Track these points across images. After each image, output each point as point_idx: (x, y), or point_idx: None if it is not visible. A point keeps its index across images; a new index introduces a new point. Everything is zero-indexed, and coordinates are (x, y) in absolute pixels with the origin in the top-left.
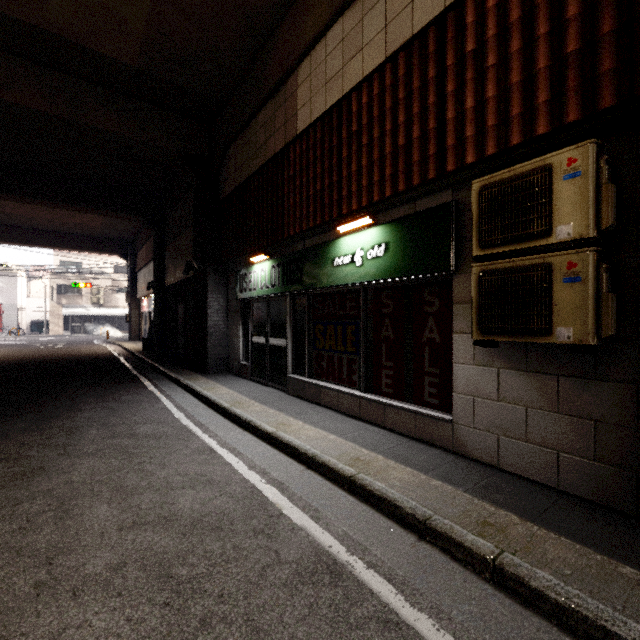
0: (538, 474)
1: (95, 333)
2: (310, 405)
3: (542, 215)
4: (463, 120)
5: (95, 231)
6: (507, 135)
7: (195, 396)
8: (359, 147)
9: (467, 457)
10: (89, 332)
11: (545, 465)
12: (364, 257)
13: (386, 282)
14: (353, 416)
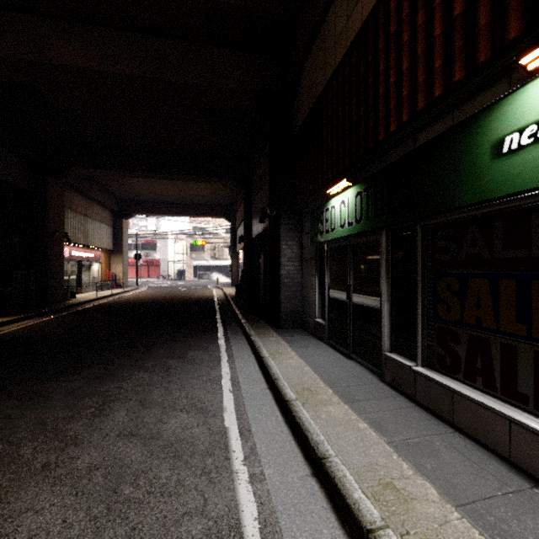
0: None
1: (212, 279)
2: (432, 422)
3: None
4: None
5: (207, 200)
6: None
7: (259, 362)
8: None
9: None
10: (209, 278)
11: None
12: None
13: None
14: None
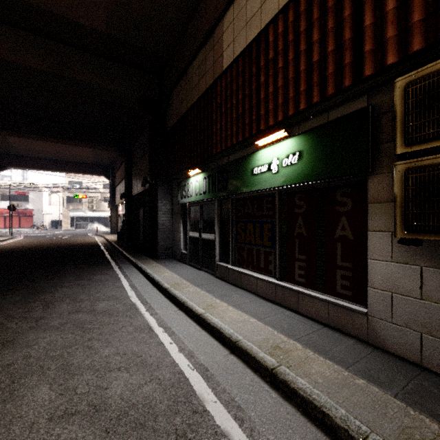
0: None
1: (90, 228)
2: (233, 288)
3: None
4: (383, 23)
5: (88, 160)
6: (438, 26)
7: (146, 277)
8: (275, 71)
9: (384, 350)
10: (86, 228)
11: None
12: (279, 165)
13: (299, 186)
14: (269, 299)
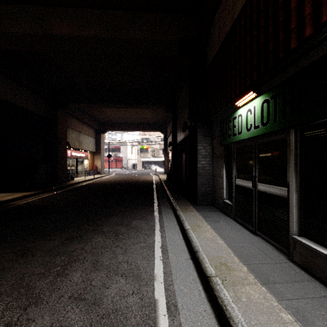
0: None
1: (153, 169)
2: None
3: None
4: None
5: (149, 120)
6: None
7: (182, 233)
8: None
9: None
10: (151, 169)
11: None
12: None
13: None
14: None
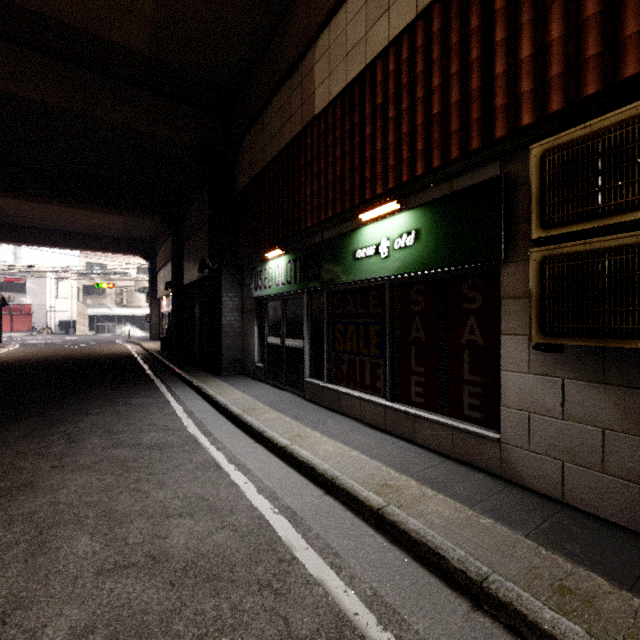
0: (621, 515)
1: (118, 333)
2: (329, 413)
3: (634, 180)
4: (517, 73)
5: (116, 232)
6: (579, 84)
7: (207, 400)
8: (385, 122)
9: (520, 485)
10: (113, 332)
11: (631, 505)
12: (390, 247)
13: (416, 275)
14: (377, 427)
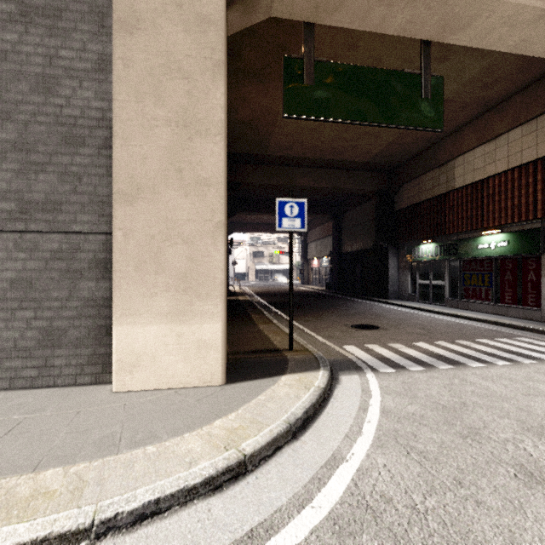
0: None
1: (270, 280)
2: (462, 310)
3: None
4: (544, 201)
5: None
6: None
7: (396, 306)
8: (493, 201)
9: None
10: (267, 280)
11: None
12: (495, 246)
13: (507, 256)
14: (489, 313)
